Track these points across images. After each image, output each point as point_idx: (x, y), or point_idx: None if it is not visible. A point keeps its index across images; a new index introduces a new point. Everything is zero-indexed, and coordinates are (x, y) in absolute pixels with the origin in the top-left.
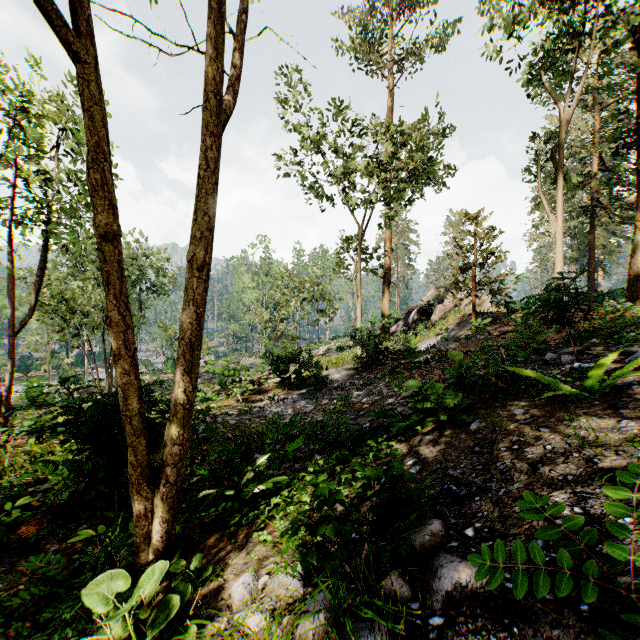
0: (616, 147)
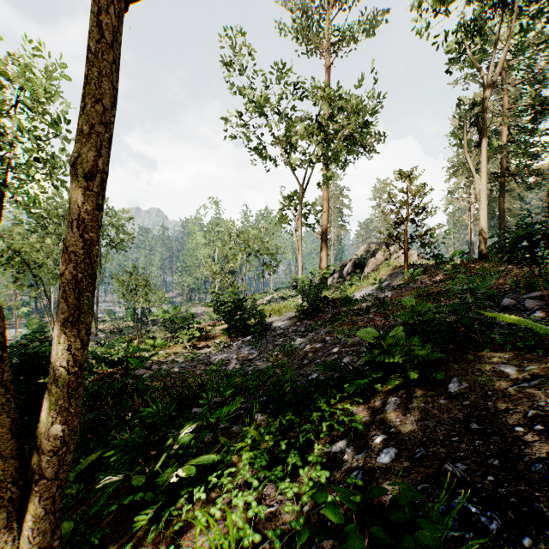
0: (535, 112)
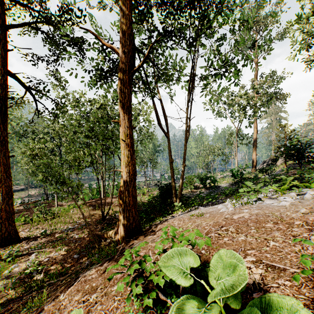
0: None
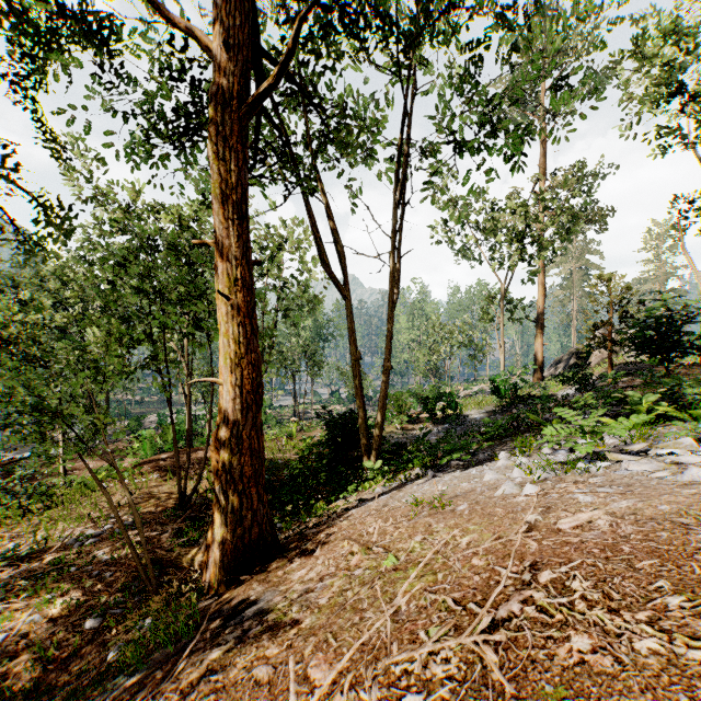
0: None
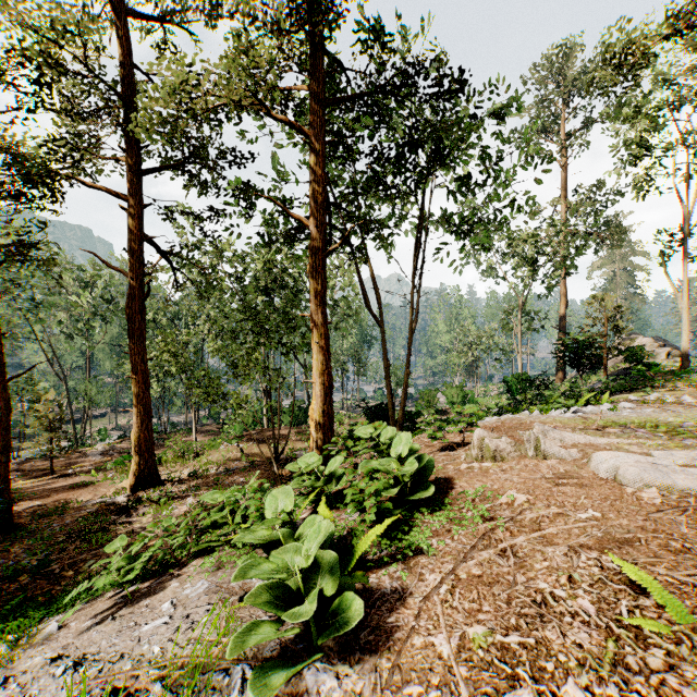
0: None
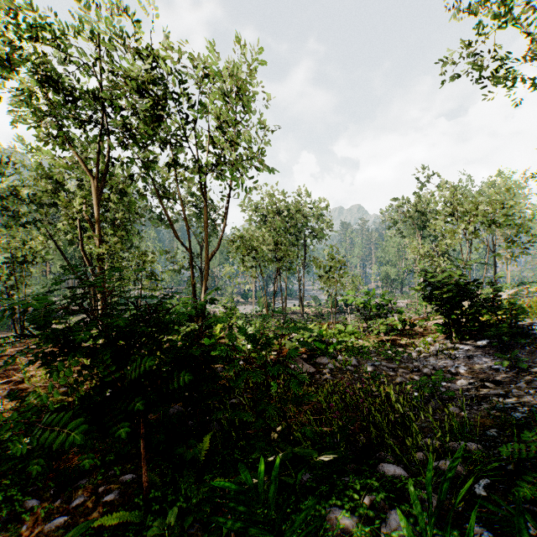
0: None
